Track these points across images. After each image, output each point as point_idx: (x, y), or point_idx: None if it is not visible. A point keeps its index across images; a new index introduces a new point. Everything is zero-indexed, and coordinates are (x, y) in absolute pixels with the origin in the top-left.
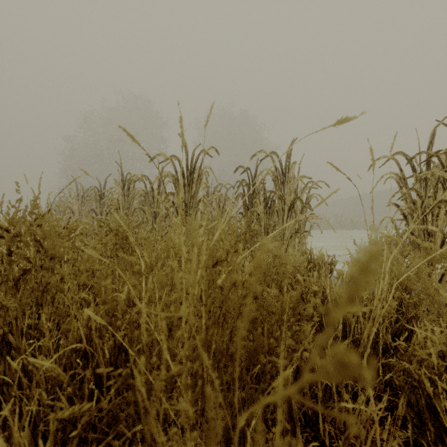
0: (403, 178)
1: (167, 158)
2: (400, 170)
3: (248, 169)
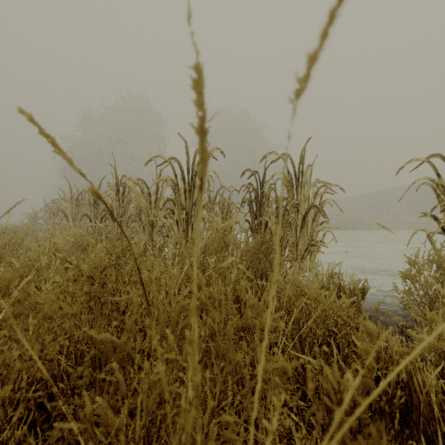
0: (441, 185)
1: (165, 161)
2: (437, 175)
3: (256, 172)
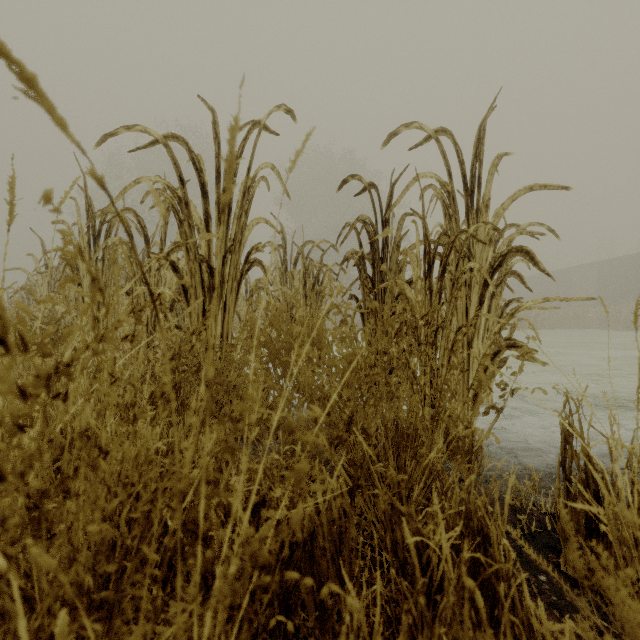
0: None
1: (153, 141)
2: None
3: (374, 186)
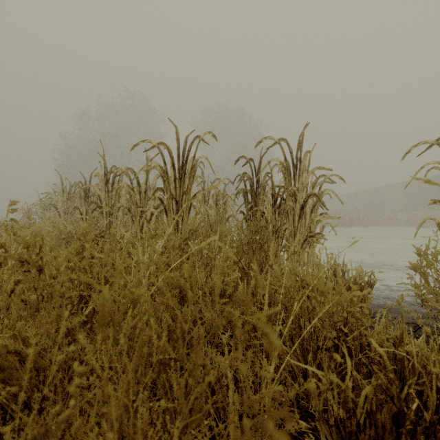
0: None
1: (153, 146)
2: None
3: (252, 160)
